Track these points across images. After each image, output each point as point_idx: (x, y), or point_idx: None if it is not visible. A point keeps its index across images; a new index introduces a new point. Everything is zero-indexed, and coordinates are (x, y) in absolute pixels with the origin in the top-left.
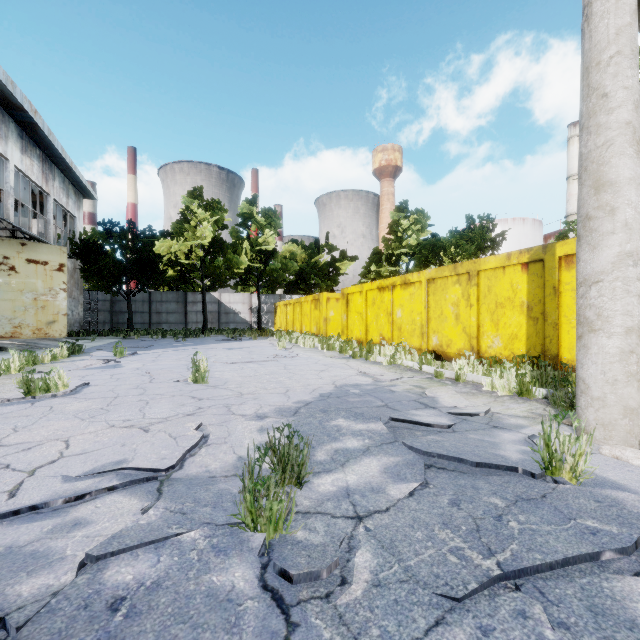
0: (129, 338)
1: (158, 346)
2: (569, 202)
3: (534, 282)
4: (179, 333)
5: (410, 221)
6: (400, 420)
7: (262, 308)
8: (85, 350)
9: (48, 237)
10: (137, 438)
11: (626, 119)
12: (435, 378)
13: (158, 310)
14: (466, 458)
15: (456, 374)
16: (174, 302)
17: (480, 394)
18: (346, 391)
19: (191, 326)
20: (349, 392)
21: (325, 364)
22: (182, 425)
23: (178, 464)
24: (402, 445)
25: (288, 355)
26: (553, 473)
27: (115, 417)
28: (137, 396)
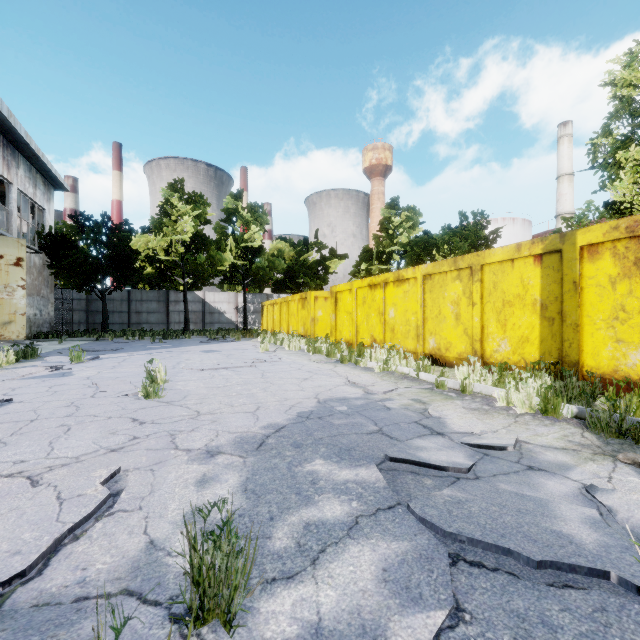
0: (103, 339)
1: (129, 349)
2: (559, 202)
3: (549, 276)
4: (158, 334)
5: (401, 218)
6: (401, 460)
7: (249, 308)
8: (43, 354)
9: (11, 230)
10: (5, 501)
11: None
12: (436, 388)
13: (138, 310)
14: (517, 549)
15: (461, 384)
16: (155, 301)
17: (495, 412)
18: (330, 408)
19: (173, 326)
20: (334, 410)
21: (309, 370)
22: (87, 474)
23: (38, 564)
24: (408, 513)
25: (269, 359)
26: None
27: (6, 456)
28: (61, 418)
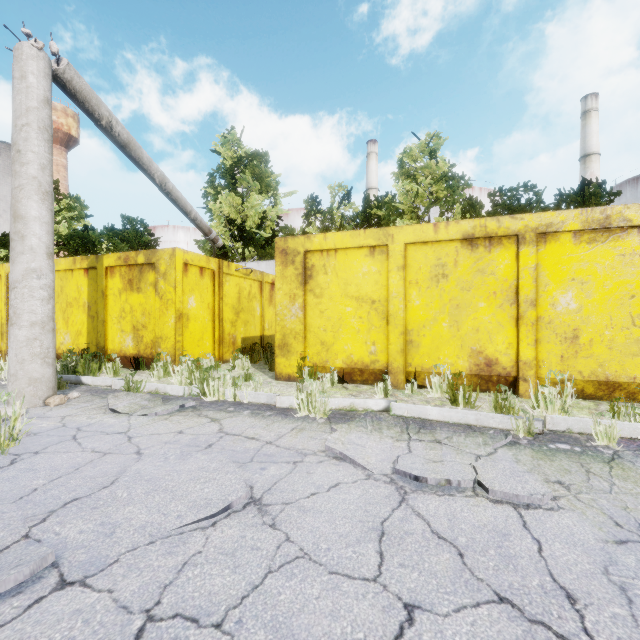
0: None
1: None
2: None
3: (92, 286)
4: None
5: (62, 205)
6: None
7: None
8: None
9: None
10: None
11: (33, 174)
12: None
13: None
14: None
15: None
16: None
17: None
18: None
19: None
20: None
21: None
22: None
23: None
24: None
25: None
26: None
27: None
28: None
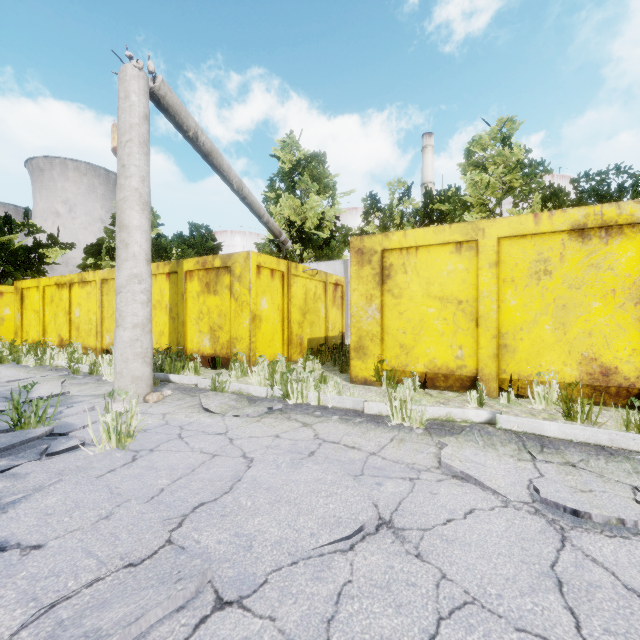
0: None
1: None
2: None
3: (173, 289)
4: None
5: None
6: None
7: None
8: None
9: None
10: None
11: (135, 186)
12: (73, 374)
13: None
14: None
15: (90, 368)
16: None
17: (93, 383)
18: None
19: None
20: None
21: None
22: None
23: None
24: None
25: None
26: (23, 427)
27: None
28: None
